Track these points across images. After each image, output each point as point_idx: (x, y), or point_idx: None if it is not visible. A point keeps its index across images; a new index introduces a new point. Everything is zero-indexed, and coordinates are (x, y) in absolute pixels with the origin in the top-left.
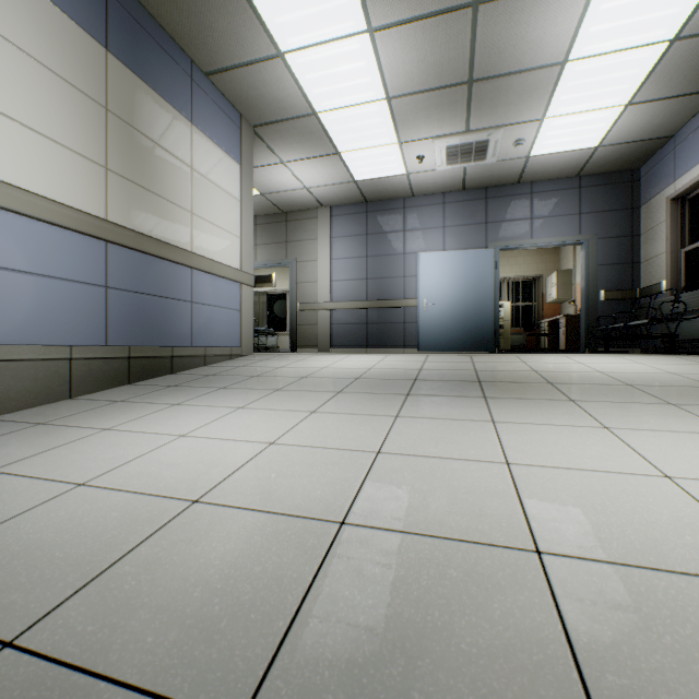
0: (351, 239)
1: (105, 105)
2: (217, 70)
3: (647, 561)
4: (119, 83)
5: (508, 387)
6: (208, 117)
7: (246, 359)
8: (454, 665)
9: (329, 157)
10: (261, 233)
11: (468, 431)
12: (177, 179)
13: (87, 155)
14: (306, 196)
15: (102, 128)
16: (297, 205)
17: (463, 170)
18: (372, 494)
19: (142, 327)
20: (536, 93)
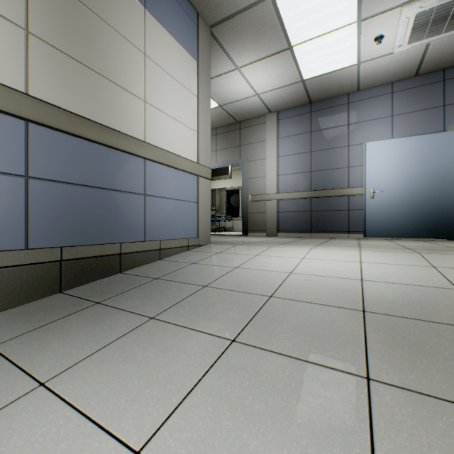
0: (295, 138)
1: None
2: None
3: None
4: None
5: None
6: (163, 6)
7: (201, 251)
8: None
9: (280, 55)
10: (220, 140)
11: None
12: (127, 63)
13: None
14: (256, 103)
15: None
16: (249, 114)
17: (424, 49)
18: None
19: (81, 223)
20: None
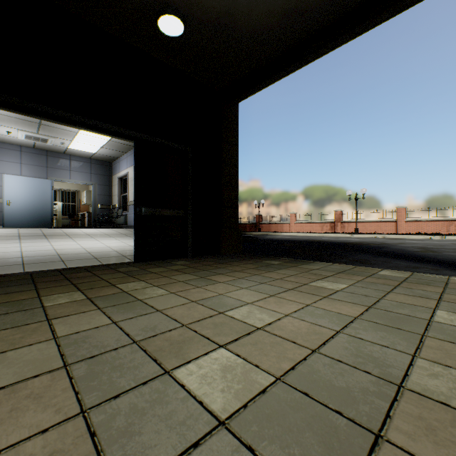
0: None
1: None
2: None
3: (69, 249)
4: None
5: (55, 236)
6: None
7: None
8: (45, 254)
9: None
10: None
11: (43, 243)
12: None
13: None
14: None
15: None
16: None
17: (35, 142)
18: (25, 250)
19: None
20: (69, 135)
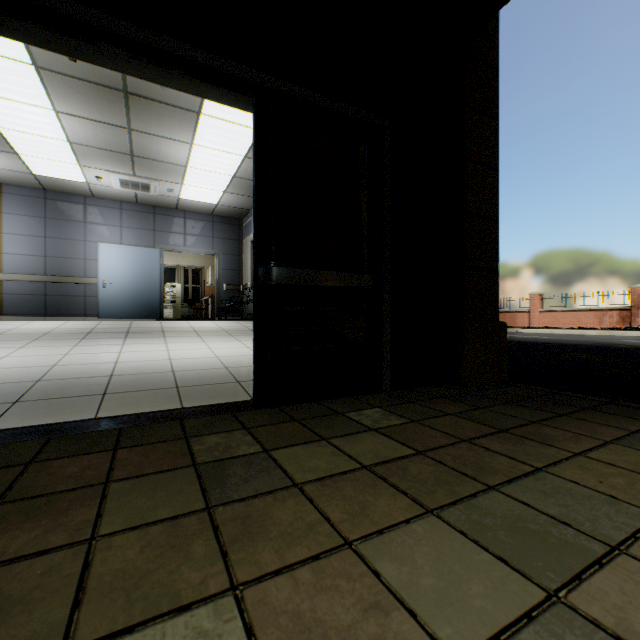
0: (27, 219)
1: None
2: None
3: (143, 360)
4: None
5: (142, 334)
6: None
7: None
8: (88, 372)
9: (6, 153)
10: None
11: (110, 347)
12: None
13: None
14: None
15: None
16: None
17: (136, 193)
18: (66, 361)
19: None
20: (175, 173)
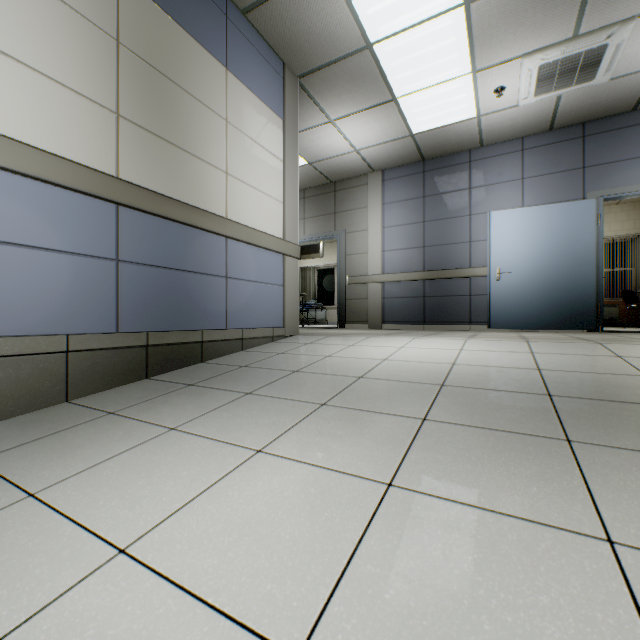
0: (405, 204)
1: (115, 36)
2: (255, 3)
3: None
4: (134, 12)
5: None
6: (245, 63)
7: (288, 342)
8: None
9: (383, 107)
10: (309, 206)
11: None
12: (208, 133)
13: (91, 97)
14: (355, 160)
15: (111, 64)
16: (346, 173)
17: (555, 102)
18: None
19: (164, 308)
20: None
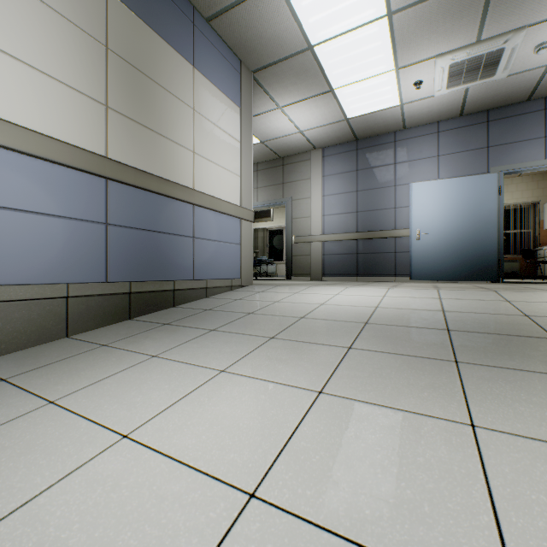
0: (341, 176)
1: (105, 43)
2: (217, 13)
3: None
4: (120, 23)
5: None
6: (209, 61)
7: (244, 291)
8: None
9: (322, 96)
10: (261, 177)
11: None
12: (179, 119)
13: (86, 92)
14: (300, 139)
15: (101, 66)
16: (292, 150)
17: (464, 93)
18: None
19: (143, 262)
20: None
